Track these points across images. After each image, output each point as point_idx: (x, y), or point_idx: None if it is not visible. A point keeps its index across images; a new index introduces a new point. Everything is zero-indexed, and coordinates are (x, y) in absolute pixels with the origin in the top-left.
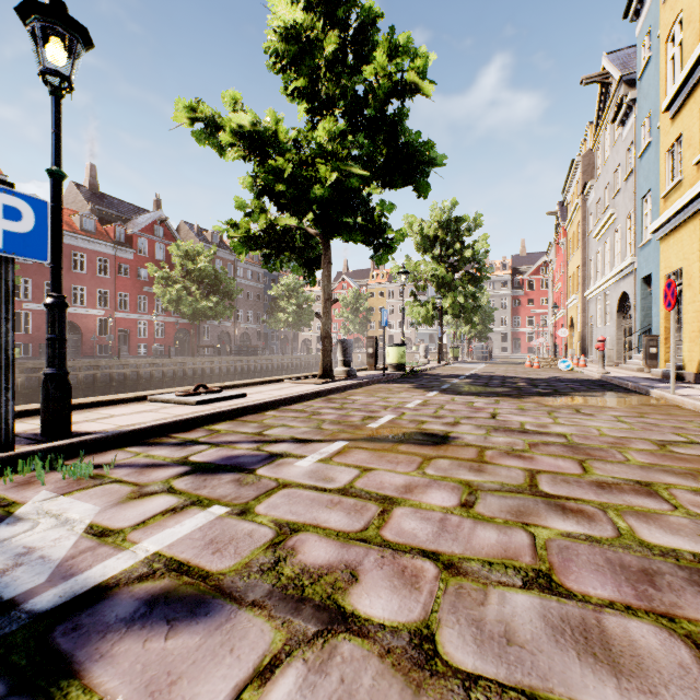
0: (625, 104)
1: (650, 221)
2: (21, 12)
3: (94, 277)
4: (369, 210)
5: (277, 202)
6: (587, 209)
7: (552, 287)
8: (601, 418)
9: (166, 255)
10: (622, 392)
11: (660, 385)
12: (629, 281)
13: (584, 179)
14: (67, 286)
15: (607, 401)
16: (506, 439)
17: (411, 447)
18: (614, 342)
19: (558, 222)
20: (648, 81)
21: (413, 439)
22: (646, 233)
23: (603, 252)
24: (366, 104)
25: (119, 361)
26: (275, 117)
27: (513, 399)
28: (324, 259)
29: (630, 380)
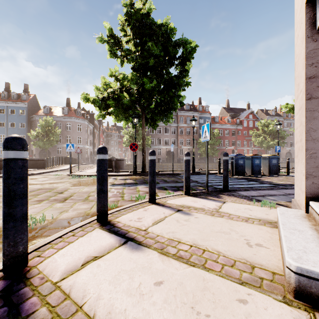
0: None
1: None
2: (275, 125)
3: (230, 137)
4: None
5: None
6: None
7: None
8: None
9: (253, 124)
10: None
11: None
12: None
13: None
14: (224, 140)
15: None
16: None
17: None
18: None
19: None
20: None
21: None
22: None
23: None
24: None
25: None
26: None
27: None
28: None
29: None
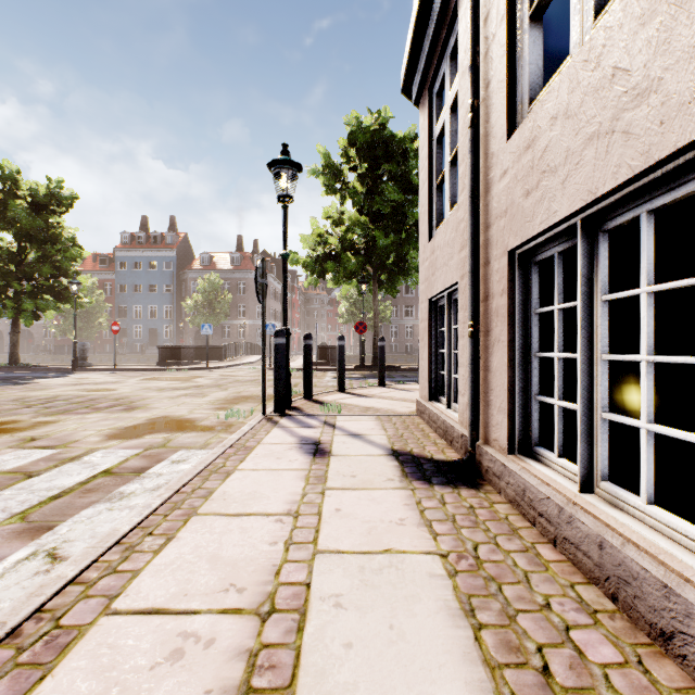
0: None
1: None
2: None
3: None
4: None
5: None
6: None
7: None
8: None
9: None
10: None
11: None
12: None
13: None
14: None
15: None
16: None
17: None
18: None
19: None
20: None
21: None
22: None
23: None
24: None
25: None
26: None
27: None
28: None
29: None
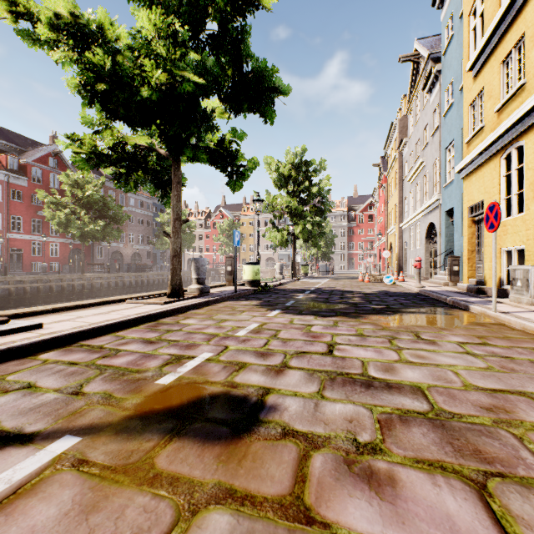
0: (432, 75)
1: (452, 166)
2: None
3: None
4: (212, 128)
5: (110, 111)
6: (403, 160)
7: (376, 220)
8: (446, 348)
9: (61, 184)
10: (444, 307)
11: (472, 300)
12: (435, 214)
13: (400, 138)
14: None
15: (439, 320)
16: (346, 406)
17: (183, 454)
18: (423, 262)
19: (380, 172)
20: (451, 55)
21: (204, 417)
22: (449, 176)
23: (414, 192)
24: (206, 14)
25: (4, 278)
26: (109, 20)
27: (351, 320)
28: (173, 179)
29: (445, 294)
